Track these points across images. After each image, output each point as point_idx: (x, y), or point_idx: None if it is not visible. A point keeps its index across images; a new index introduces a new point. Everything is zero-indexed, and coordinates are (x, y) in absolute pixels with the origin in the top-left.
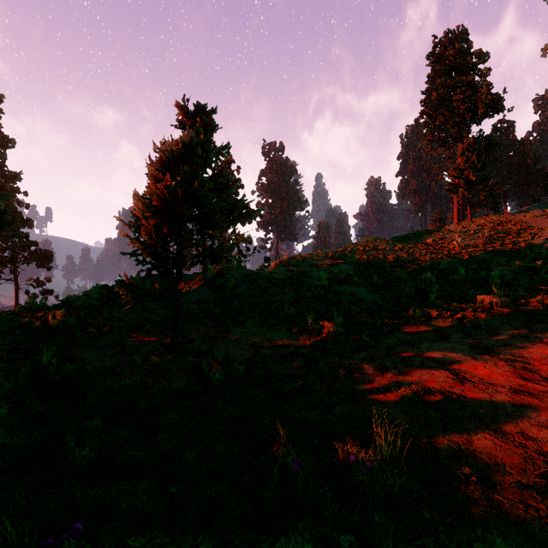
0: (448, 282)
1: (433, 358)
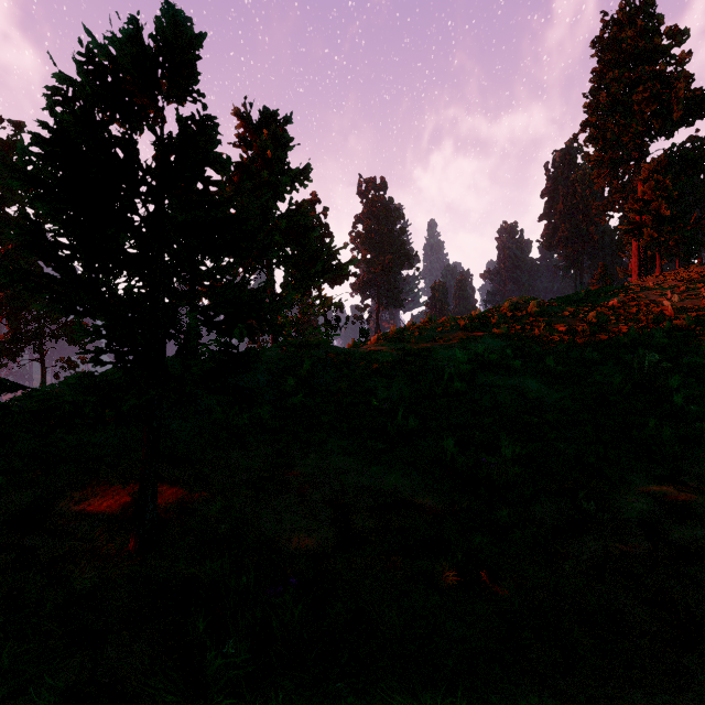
0: (680, 369)
1: None
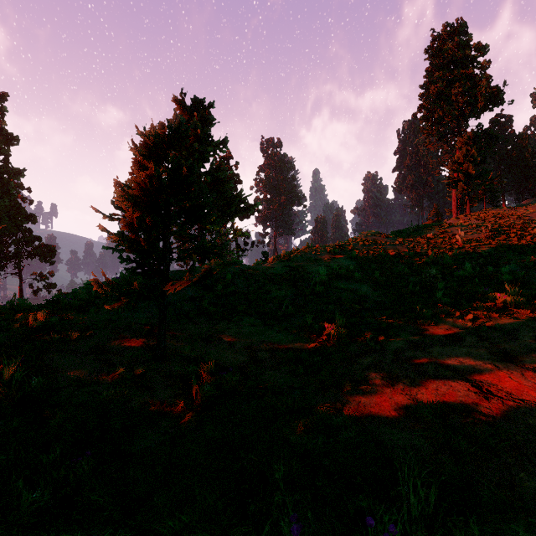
0: (453, 278)
1: (449, 365)
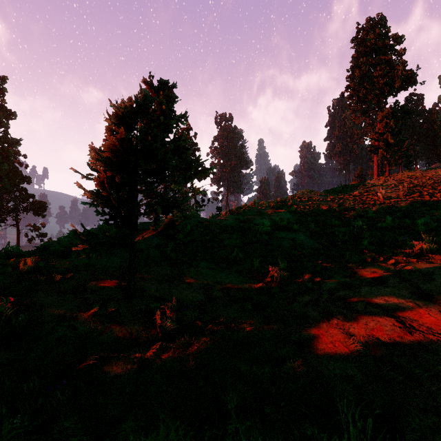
0: (376, 229)
1: (375, 303)
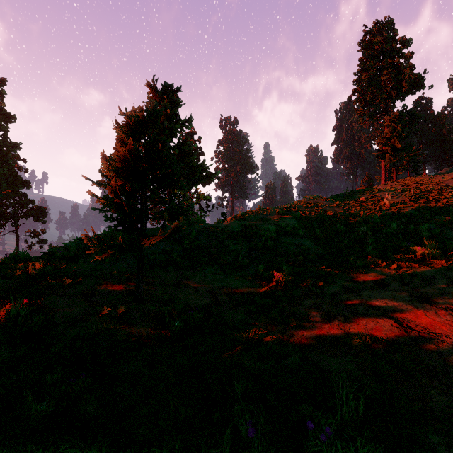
0: (381, 235)
1: (376, 306)
